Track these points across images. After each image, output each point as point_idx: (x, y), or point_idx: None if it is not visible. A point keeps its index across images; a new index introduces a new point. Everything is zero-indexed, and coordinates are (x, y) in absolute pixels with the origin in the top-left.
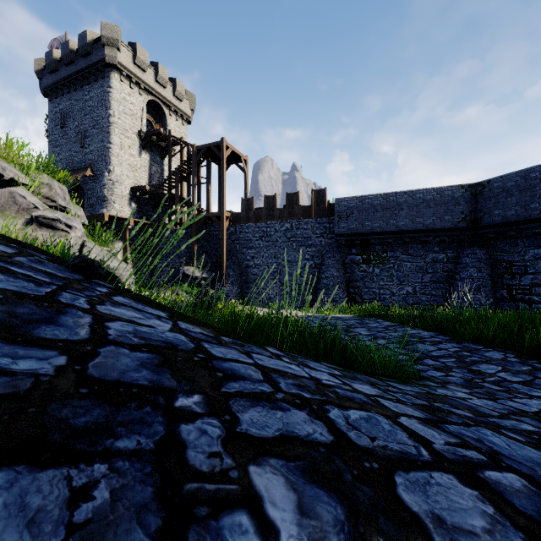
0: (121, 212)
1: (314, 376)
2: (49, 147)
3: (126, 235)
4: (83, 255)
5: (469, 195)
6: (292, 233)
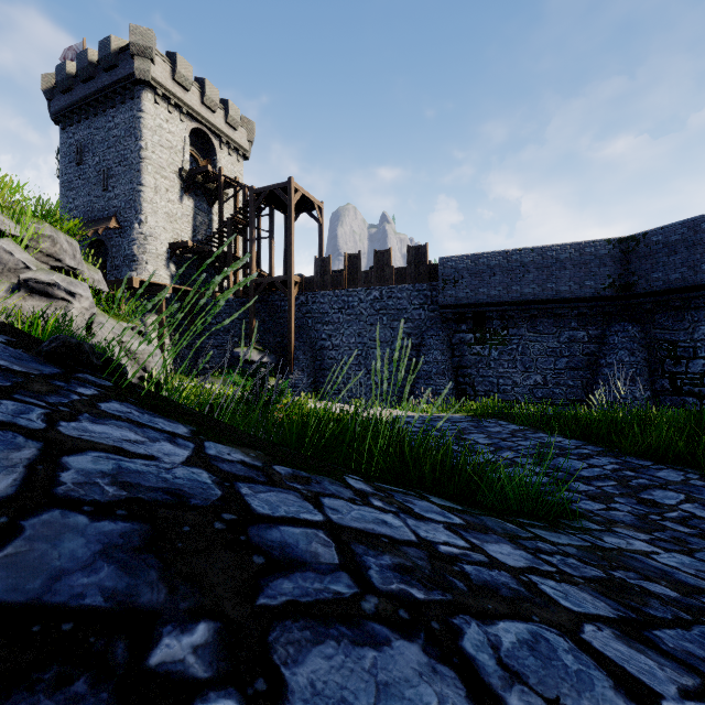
0: (156, 276)
1: (425, 537)
2: (61, 190)
3: (162, 306)
4: (65, 336)
5: (618, 253)
6: (382, 304)
